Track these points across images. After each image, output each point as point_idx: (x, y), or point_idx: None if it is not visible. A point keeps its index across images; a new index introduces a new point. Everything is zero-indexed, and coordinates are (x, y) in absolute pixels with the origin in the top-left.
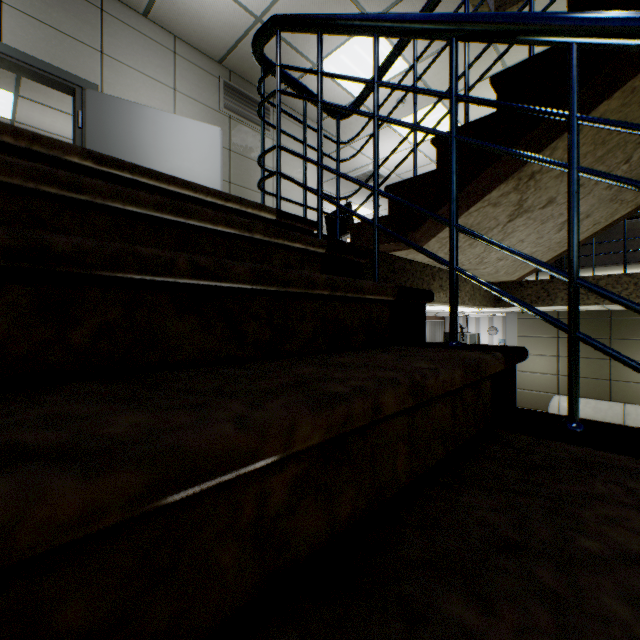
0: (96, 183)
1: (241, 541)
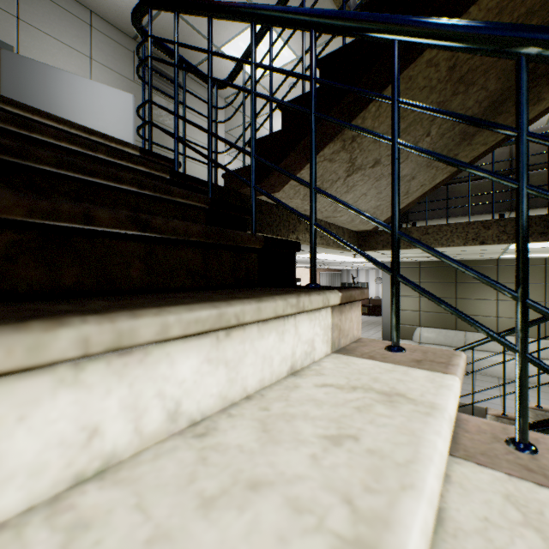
0: None
1: None
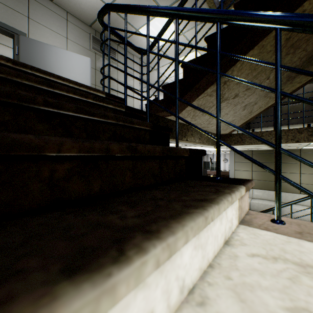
0: (8, 69)
1: (42, 183)
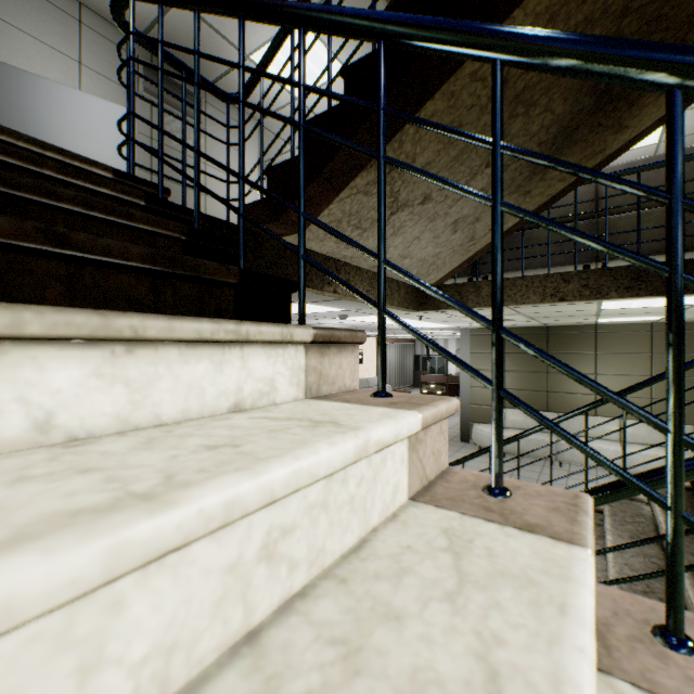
0: None
1: None
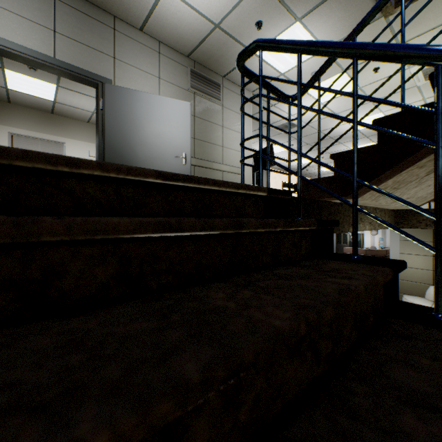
0: (191, 221)
1: None
